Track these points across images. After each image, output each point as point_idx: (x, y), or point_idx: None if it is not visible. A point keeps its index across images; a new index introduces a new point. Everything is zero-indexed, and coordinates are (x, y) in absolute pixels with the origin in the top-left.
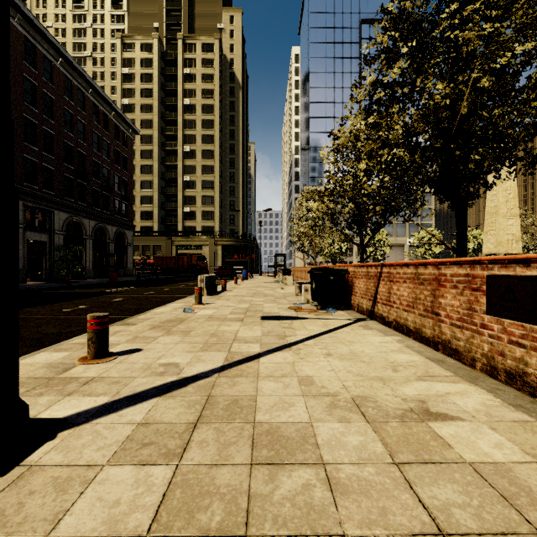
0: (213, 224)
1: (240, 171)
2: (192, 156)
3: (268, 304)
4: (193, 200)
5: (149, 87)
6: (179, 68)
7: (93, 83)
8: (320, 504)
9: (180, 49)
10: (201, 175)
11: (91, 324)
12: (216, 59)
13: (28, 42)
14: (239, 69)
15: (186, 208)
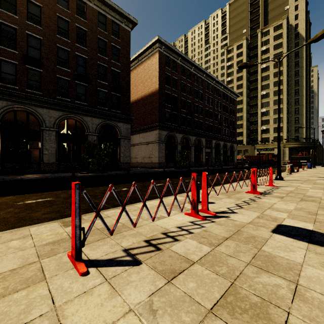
0: (281, 134)
1: (303, 96)
2: (266, 96)
3: (323, 175)
4: (267, 122)
5: None
6: (258, 49)
7: (223, 84)
8: (323, 184)
9: (259, 38)
10: (273, 106)
11: (276, 171)
12: (284, 31)
13: (206, 82)
14: (302, 28)
15: (263, 127)
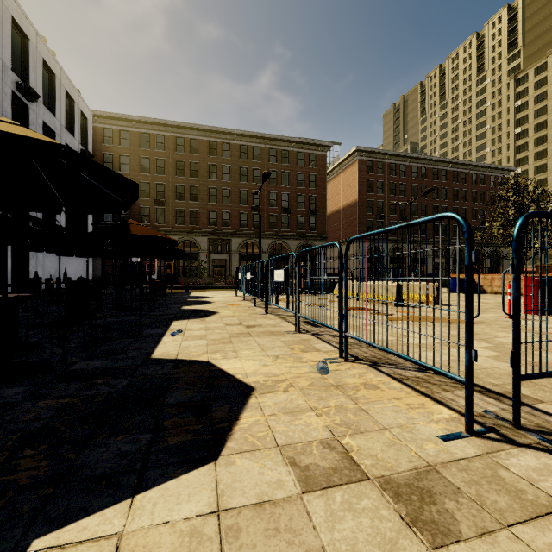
0: None
1: None
2: None
3: None
4: None
5: (543, 105)
6: None
7: (470, 163)
8: None
9: None
10: None
11: None
12: None
13: (434, 169)
14: None
15: None
